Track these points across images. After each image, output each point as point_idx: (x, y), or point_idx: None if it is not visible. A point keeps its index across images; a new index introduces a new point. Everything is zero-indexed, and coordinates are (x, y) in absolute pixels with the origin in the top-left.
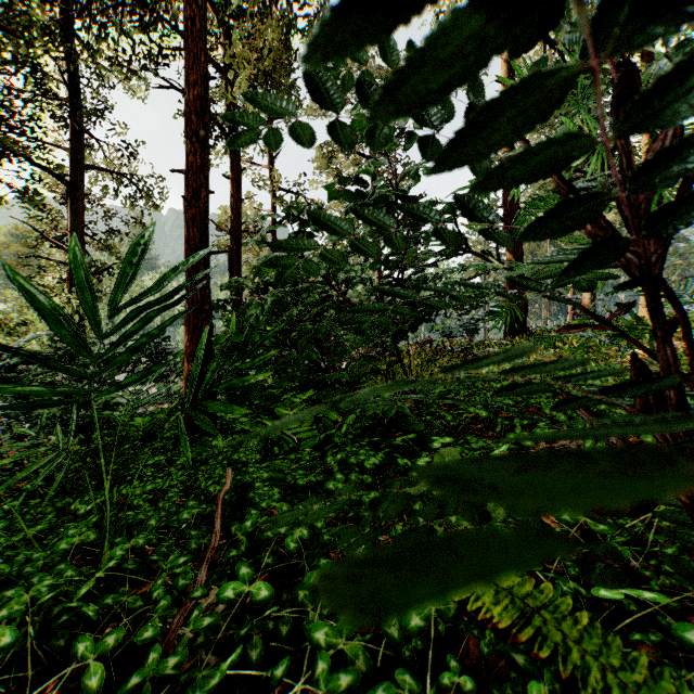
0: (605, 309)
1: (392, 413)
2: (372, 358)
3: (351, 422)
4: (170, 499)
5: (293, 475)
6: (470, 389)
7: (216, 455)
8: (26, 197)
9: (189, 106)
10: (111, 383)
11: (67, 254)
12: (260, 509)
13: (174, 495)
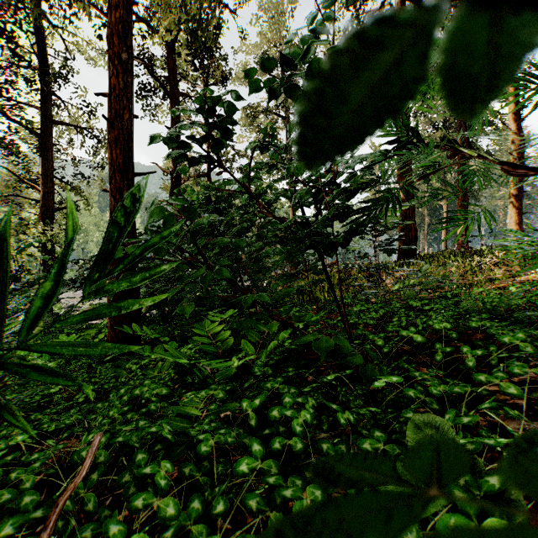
0: (531, 227)
1: (325, 347)
2: (294, 277)
3: (273, 348)
4: (30, 465)
5: (197, 429)
6: (387, 307)
7: (123, 384)
8: (4, 145)
9: (112, 29)
10: (59, 299)
11: (40, 193)
12: (132, 510)
13: (37, 457)
